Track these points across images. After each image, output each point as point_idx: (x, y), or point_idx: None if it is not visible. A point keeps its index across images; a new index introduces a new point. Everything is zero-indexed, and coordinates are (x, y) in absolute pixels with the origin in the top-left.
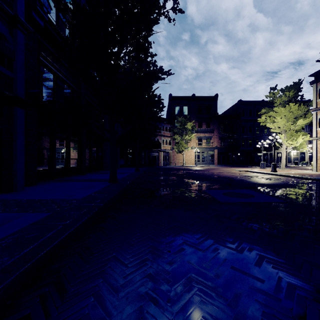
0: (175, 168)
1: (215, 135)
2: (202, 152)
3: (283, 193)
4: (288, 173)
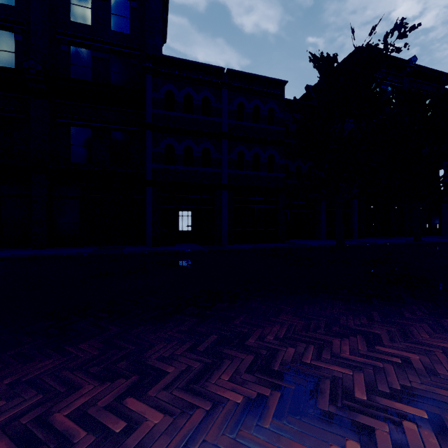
0: None
1: None
2: None
3: None
4: None
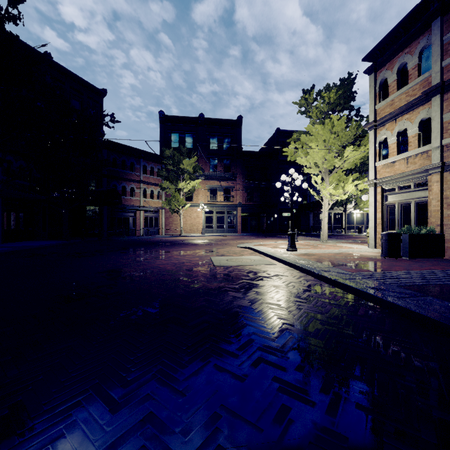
0: (143, 241)
1: (238, 185)
2: (217, 212)
3: None
4: (315, 254)
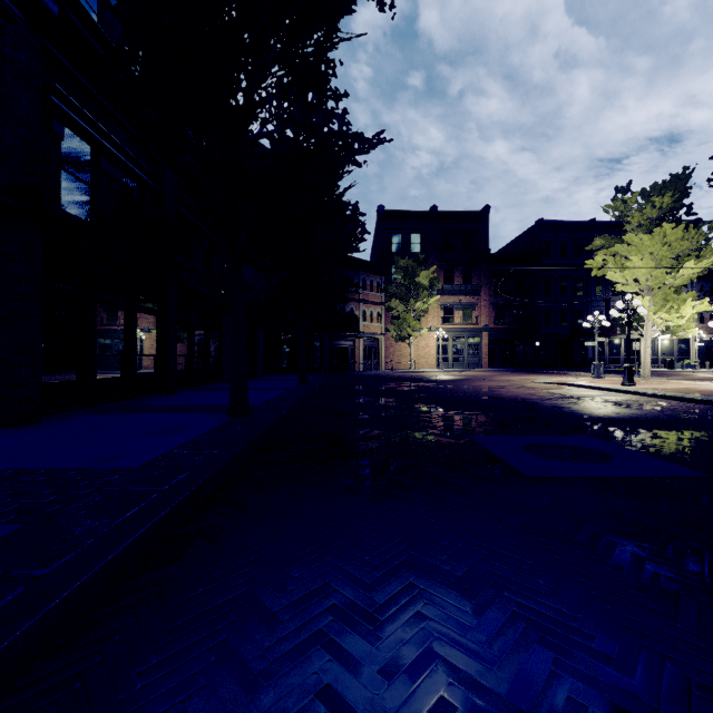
0: (393, 377)
1: (483, 301)
2: (454, 339)
3: (682, 446)
4: (663, 388)
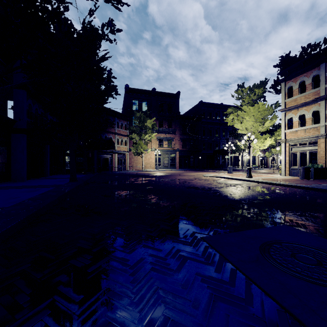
0: (133, 174)
1: (177, 137)
2: (163, 154)
3: None
4: (264, 179)
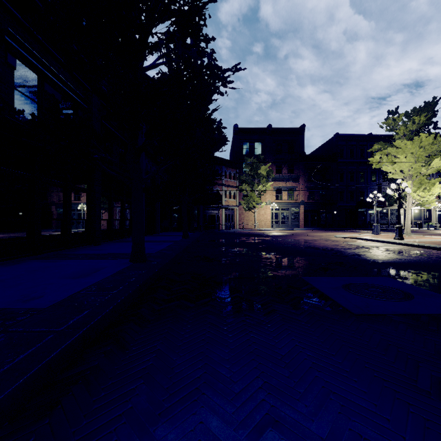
0: (244, 233)
1: (300, 185)
2: (282, 209)
3: None
4: (422, 241)
